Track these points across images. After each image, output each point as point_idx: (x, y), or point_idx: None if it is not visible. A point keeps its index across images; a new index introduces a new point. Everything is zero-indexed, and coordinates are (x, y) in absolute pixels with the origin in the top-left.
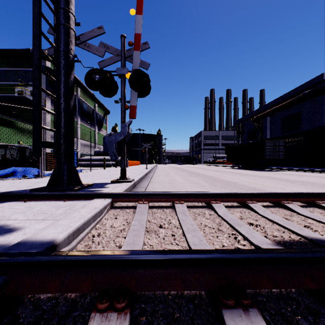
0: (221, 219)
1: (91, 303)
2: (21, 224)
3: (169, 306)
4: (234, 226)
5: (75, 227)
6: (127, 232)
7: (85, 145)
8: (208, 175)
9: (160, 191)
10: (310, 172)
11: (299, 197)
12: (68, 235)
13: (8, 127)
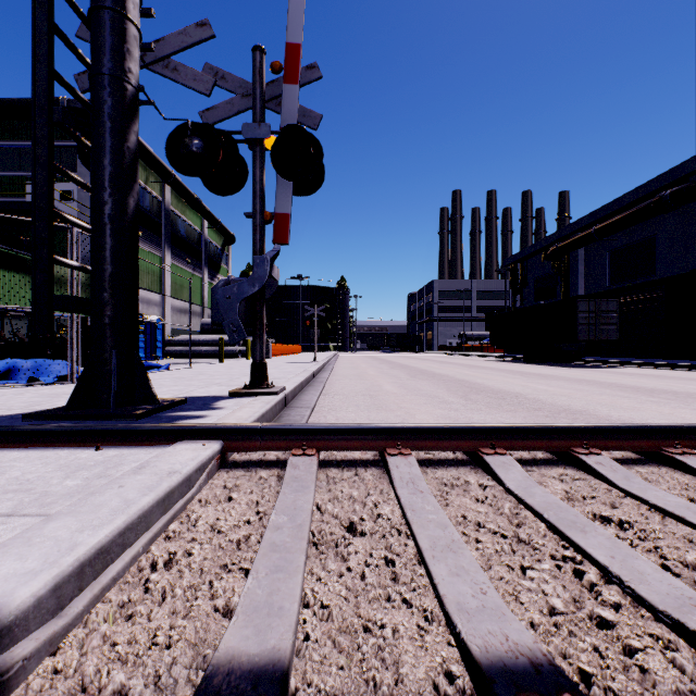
0: (517, 502)
1: None
2: None
3: None
4: (567, 532)
5: (88, 549)
6: (254, 551)
7: (182, 312)
8: (453, 376)
9: (346, 415)
10: (679, 369)
11: None
12: (55, 584)
13: (10, 270)
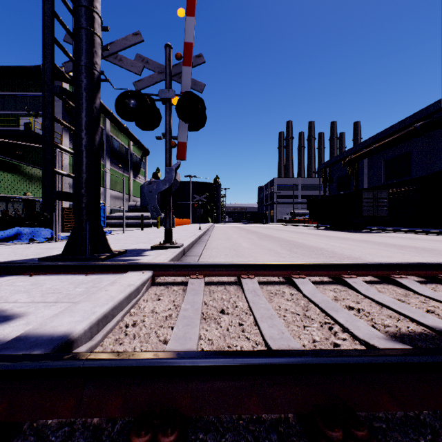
0: (308, 300)
1: (123, 433)
2: (22, 309)
3: (241, 437)
4: (328, 312)
5: (100, 314)
6: (175, 320)
7: (116, 198)
8: (284, 238)
9: (219, 260)
10: (424, 234)
11: (416, 270)
12: (90, 326)
13: (11, 173)
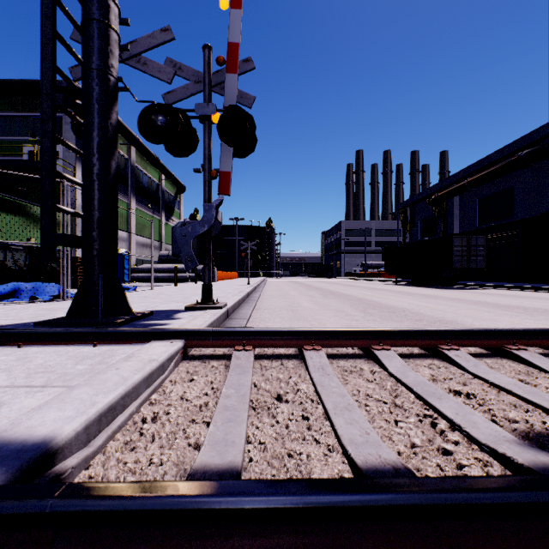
0: (396, 381)
1: None
2: None
3: None
4: (428, 399)
5: (104, 405)
6: (212, 411)
7: (144, 246)
8: (355, 296)
9: (273, 324)
10: (531, 291)
11: (538, 338)
12: (86, 425)
13: (11, 214)
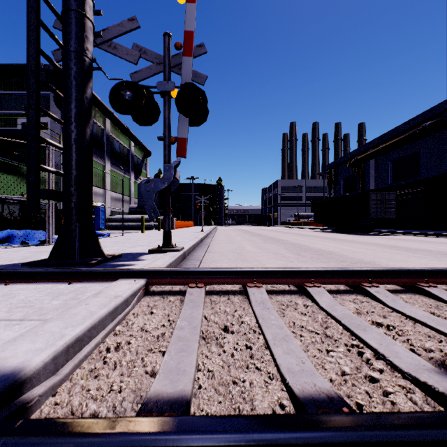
0: (326, 314)
1: None
2: None
3: None
4: (354, 331)
5: (71, 337)
6: (167, 341)
7: (117, 200)
8: (290, 241)
9: (222, 265)
10: (434, 237)
11: (445, 277)
12: (54, 356)
13: (7, 174)
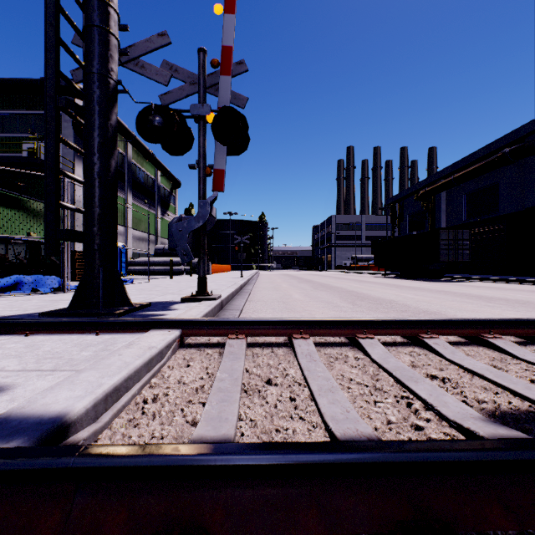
0: (378, 367)
1: None
2: (9, 380)
3: None
4: (405, 382)
5: (109, 386)
6: (207, 393)
7: (140, 239)
8: (345, 288)
9: (265, 315)
10: (515, 283)
11: (513, 328)
12: (94, 403)
13: (12, 209)
